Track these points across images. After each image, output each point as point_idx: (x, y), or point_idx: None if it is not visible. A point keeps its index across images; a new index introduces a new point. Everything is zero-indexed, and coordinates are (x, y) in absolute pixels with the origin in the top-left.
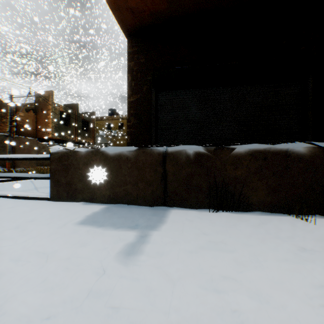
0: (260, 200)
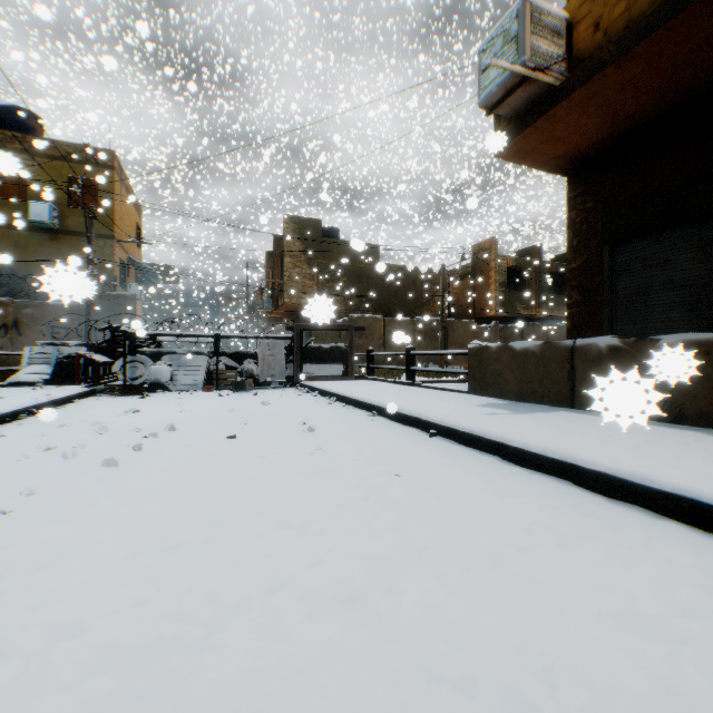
0: (699, 411)
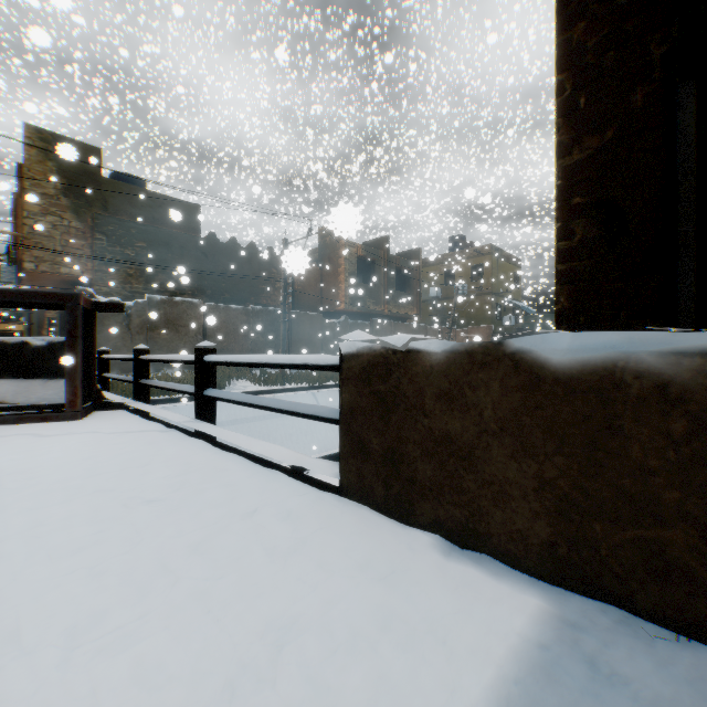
0: None
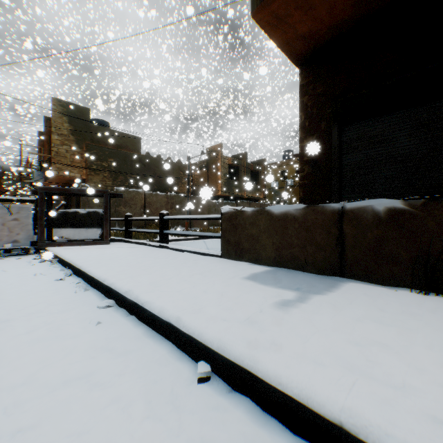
0: None
